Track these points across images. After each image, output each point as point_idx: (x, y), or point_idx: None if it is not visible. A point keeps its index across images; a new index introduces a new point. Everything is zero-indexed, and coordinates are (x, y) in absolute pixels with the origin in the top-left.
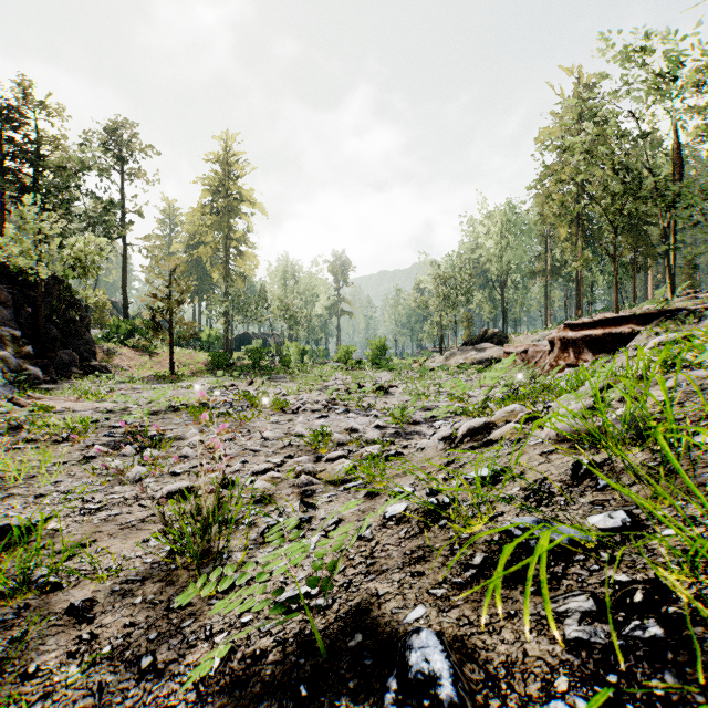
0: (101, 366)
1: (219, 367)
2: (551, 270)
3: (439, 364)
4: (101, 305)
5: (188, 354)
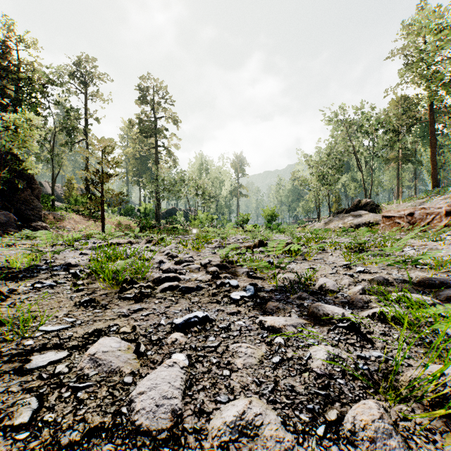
0: (41, 227)
1: (142, 229)
2: (403, 157)
3: (319, 228)
4: (70, 187)
5: (127, 221)
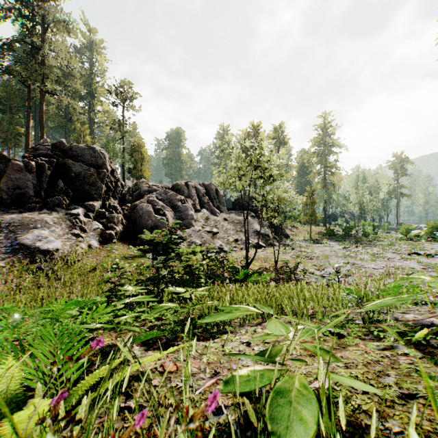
0: (286, 234)
1: (330, 236)
2: None
3: None
4: None
5: (308, 227)
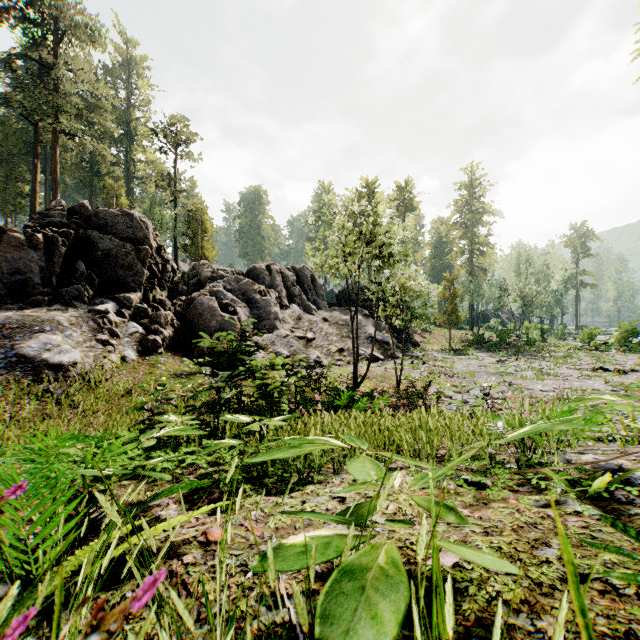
0: (415, 342)
1: (478, 344)
2: None
3: None
4: None
5: (447, 331)
